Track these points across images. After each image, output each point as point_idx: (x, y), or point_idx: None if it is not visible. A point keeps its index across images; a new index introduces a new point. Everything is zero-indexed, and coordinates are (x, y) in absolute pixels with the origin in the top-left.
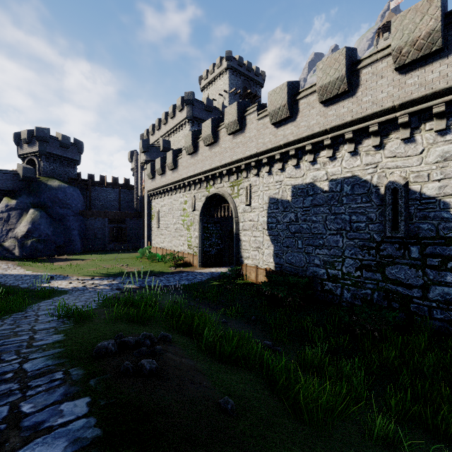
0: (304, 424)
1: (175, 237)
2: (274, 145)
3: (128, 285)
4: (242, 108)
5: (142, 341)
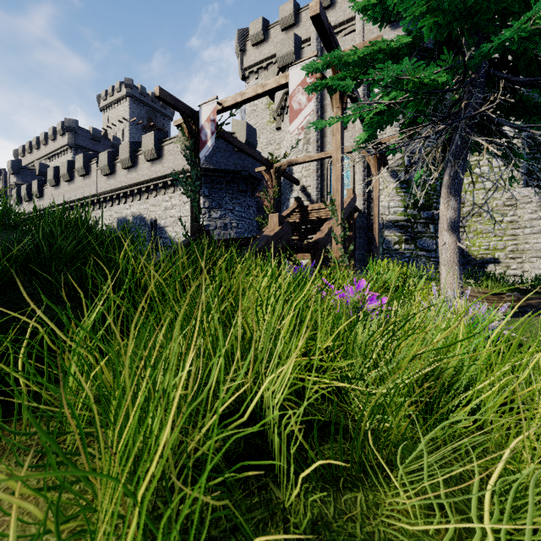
0: None
1: None
2: (105, 190)
3: None
4: (89, 158)
5: None
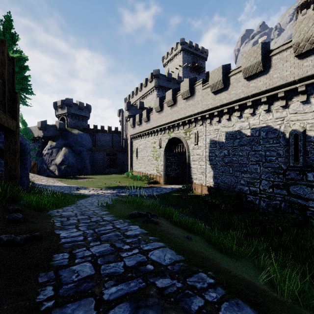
0: (223, 254)
1: (148, 165)
2: (213, 106)
3: (122, 194)
4: (192, 82)
5: (146, 214)
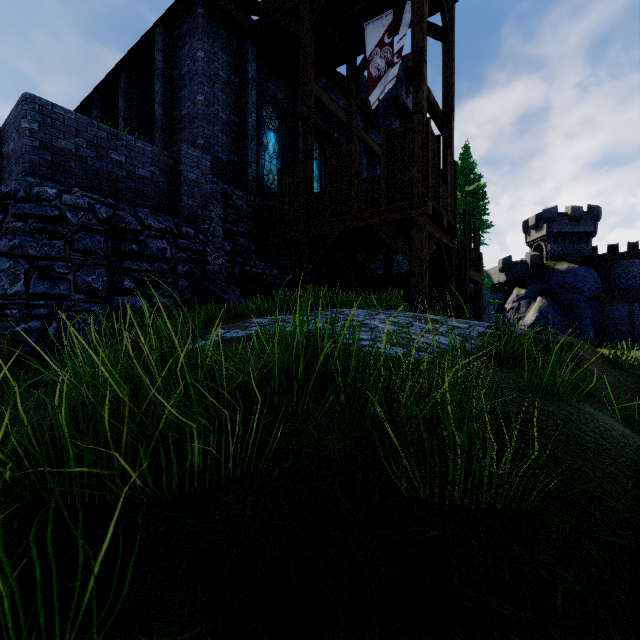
0: None
1: None
2: None
3: None
4: None
5: None
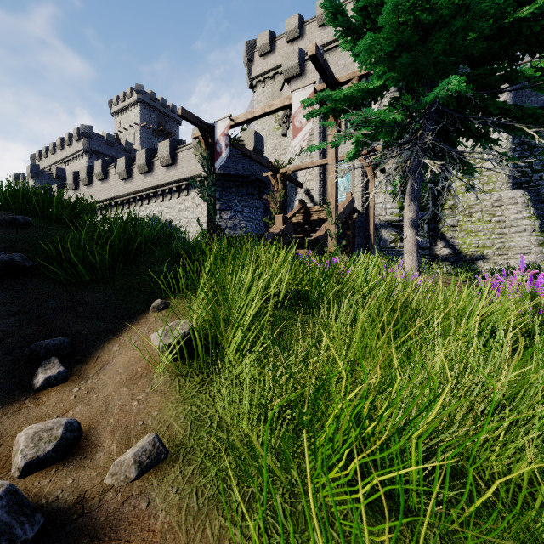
0: None
1: None
2: (123, 194)
3: None
4: (107, 164)
5: None
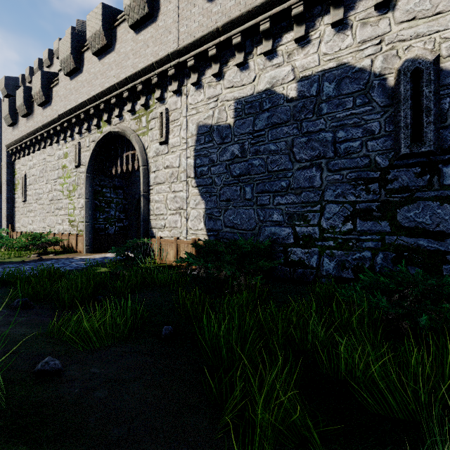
0: None
1: (50, 212)
2: (206, 30)
3: None
4: None
5: None
